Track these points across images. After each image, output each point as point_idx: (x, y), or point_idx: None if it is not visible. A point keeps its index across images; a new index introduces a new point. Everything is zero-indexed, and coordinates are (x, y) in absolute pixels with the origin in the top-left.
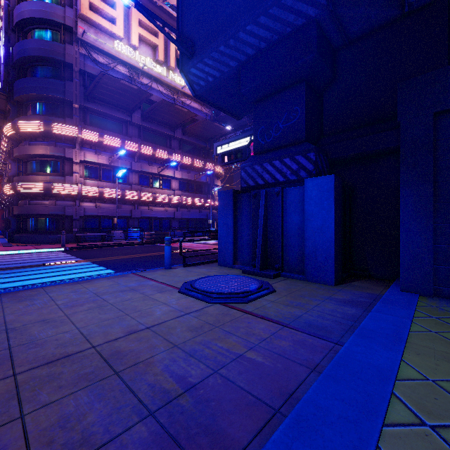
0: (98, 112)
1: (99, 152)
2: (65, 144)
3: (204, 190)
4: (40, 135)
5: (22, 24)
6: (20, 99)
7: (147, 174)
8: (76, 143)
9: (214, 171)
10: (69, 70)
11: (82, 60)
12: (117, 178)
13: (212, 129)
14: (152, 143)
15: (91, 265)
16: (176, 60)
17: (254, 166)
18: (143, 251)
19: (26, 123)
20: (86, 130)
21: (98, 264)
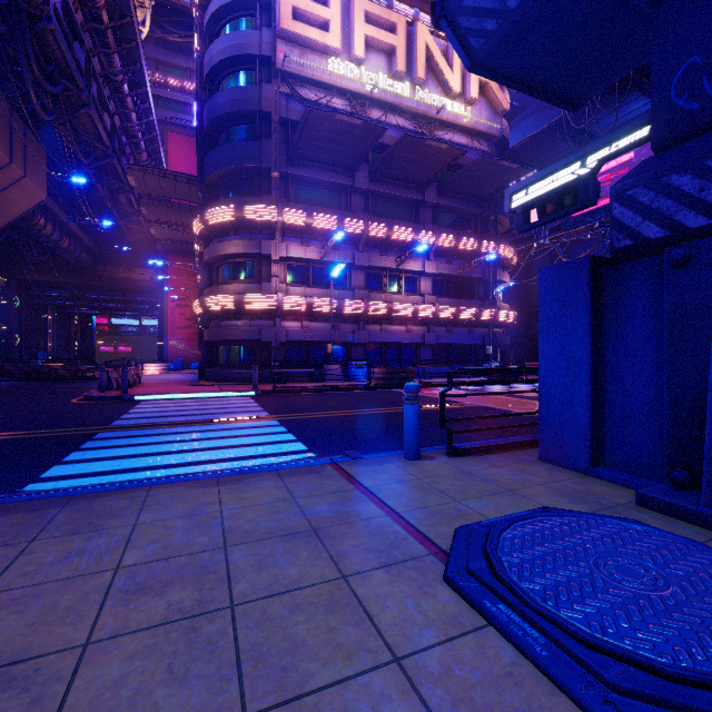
0: (305, 180)
1: (307, 242)
2: (262, 235)
3: (478, 292)
4: (231, 226)
5: (213, 75)
6: (210, 181)
7: (378, 270)
8: (275, 231)
9: (496, 257)
10: (267, 123)
11: (284, 104)
12: (331, 280)
13: (495, 175)
14: (387, 218)
15: (275, 428)
16: (426, 66)
17: (666, 180)
18: (369, 402)
19: (215, 211)
20: (288, 209)
21: (287, 426)
